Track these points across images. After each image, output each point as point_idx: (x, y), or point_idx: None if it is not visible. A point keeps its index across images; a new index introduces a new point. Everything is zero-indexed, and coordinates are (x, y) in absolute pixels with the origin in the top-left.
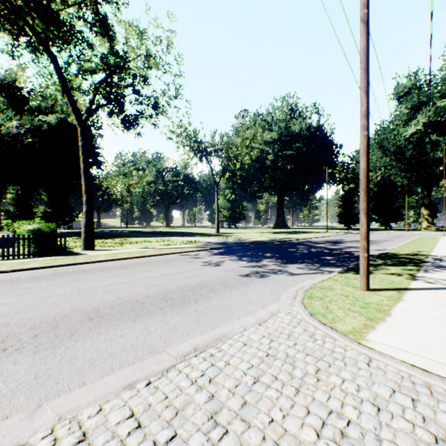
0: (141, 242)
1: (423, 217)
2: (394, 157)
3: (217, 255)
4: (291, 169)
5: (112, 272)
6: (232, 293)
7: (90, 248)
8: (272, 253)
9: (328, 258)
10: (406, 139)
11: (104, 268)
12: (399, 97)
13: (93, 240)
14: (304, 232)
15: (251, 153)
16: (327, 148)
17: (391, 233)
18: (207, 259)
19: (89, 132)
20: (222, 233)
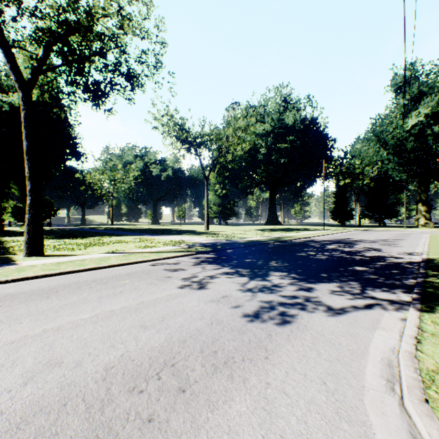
0: (113, 243)
1: (420, 213)
2: (393, 151)
3: (204, 264)
4: (284, 164)
5: (12, 309)
6: (233, 403)
7: (36, 253)
8: (278, 260)
9: (359, 269)
10: (406, 132)
11: (12, 297)
12: (397, 88)
13: (41, 243)
14: (300, 229)
15: (243, 145)
16: (321, 142)
17: (392, 231)
18: (189, 273)
19: (64, 118)
20: (212, 231)
